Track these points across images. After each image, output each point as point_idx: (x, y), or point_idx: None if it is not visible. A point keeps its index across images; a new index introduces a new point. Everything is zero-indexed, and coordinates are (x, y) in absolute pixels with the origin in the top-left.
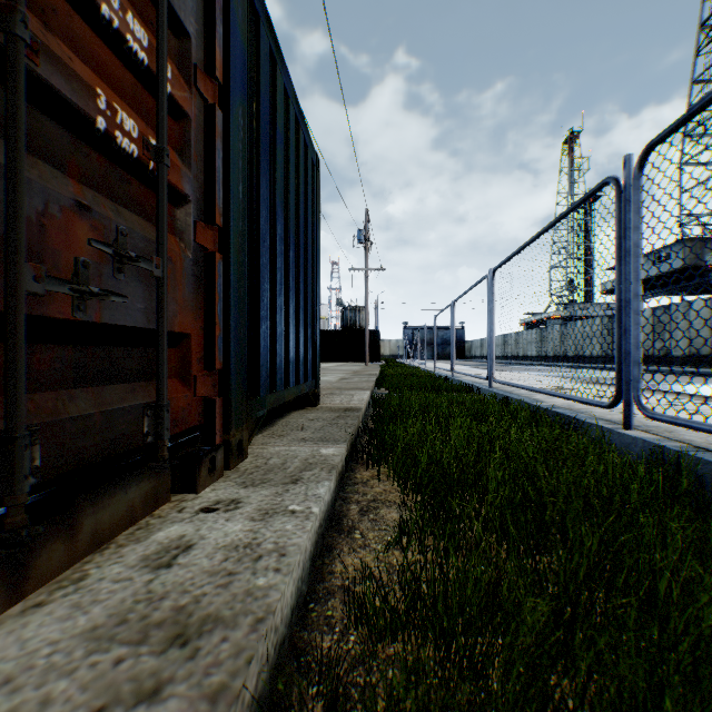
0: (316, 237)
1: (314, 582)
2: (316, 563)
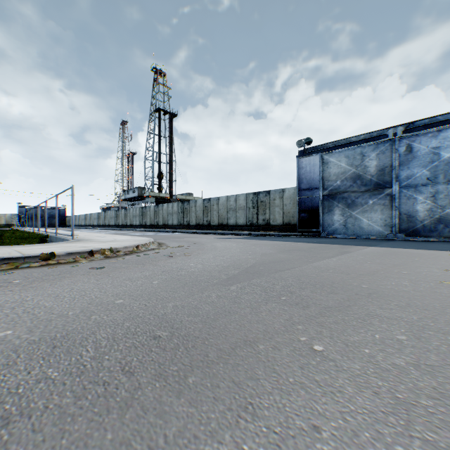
0: None
1: None
2: None
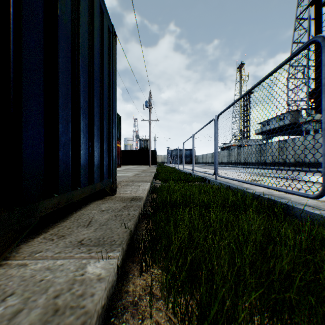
0: (112, 82)
1: None
2: None
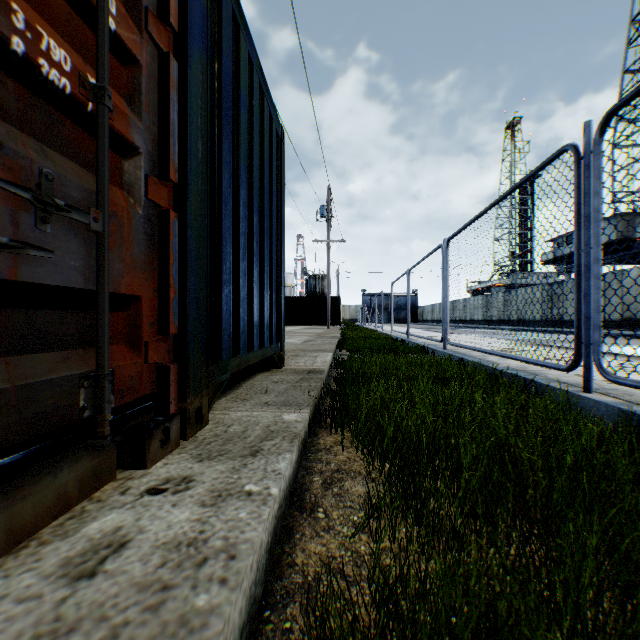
0: (281, 206)
1: (271, 578)
2: (274, 551)
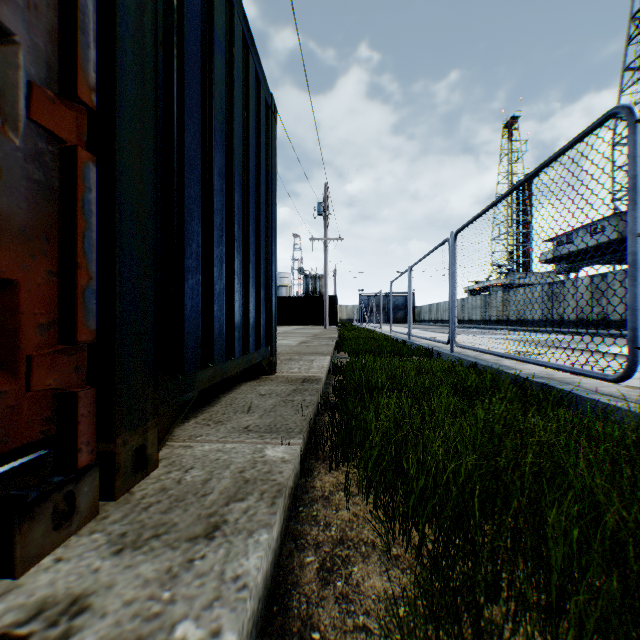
0: (271, 188)
1: None
2: None
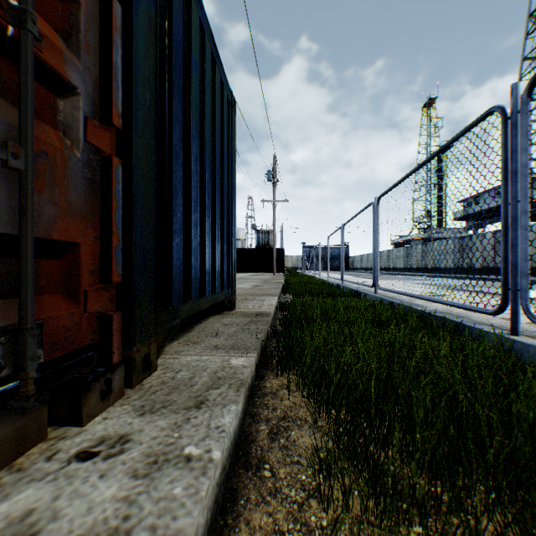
0: (231, 166)
1: None
2: (216, 524)
